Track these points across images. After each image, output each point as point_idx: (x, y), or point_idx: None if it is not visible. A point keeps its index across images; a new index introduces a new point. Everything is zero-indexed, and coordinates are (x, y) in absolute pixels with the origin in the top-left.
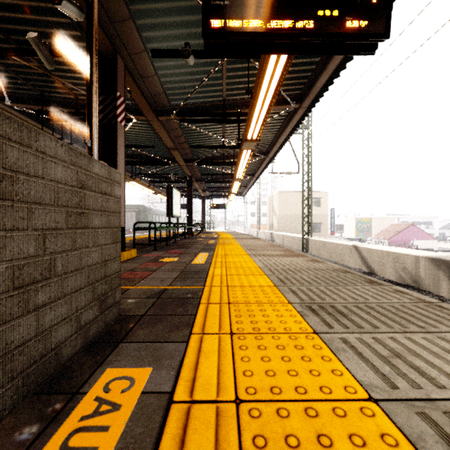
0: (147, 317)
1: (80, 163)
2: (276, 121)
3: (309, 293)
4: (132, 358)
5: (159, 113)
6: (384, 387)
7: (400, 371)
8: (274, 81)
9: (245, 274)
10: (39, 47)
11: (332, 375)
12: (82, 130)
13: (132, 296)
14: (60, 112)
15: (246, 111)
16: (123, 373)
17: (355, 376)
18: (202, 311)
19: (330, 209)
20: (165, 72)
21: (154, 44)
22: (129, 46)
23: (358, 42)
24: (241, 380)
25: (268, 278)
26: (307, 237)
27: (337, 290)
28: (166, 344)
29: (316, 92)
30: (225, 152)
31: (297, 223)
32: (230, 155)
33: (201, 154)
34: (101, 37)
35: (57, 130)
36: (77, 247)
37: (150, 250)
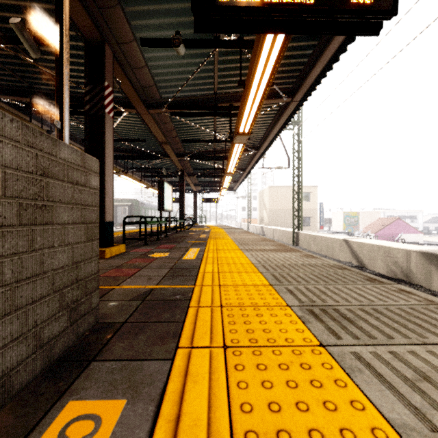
0: (128, 325)
1: (41, 145)
2: (268, 115)
3: (307, 293)
4: (103, 384)
5: (150, 106)
6: (421, 428)
7: (435, 402)
8: (268, 70)
9: (238, 271)
10: (23, 33)
11: (353, 410)
12: (73, 123)
13: (115, 298)
14: (48, 105)
15: (238, 105)
16: (88, 409)
17: (381, 411)
18: (191, 317)
19: (319, 203)
20: (156, 64)
21: (144, 33)
22: (117, 34)
23: (362, 20)
24: (238, 418)
25: (263, 276)
26: (297, 231)
27: (338, 289)
28: (147, 363)
29: (308, 85)
30: (216, 147)
31: (287, 217)
32: (222, 149)
33: (193, 148)
34: (88, 24)
35: (47, 123)
36: (36, 248)
37: (141, 245)
